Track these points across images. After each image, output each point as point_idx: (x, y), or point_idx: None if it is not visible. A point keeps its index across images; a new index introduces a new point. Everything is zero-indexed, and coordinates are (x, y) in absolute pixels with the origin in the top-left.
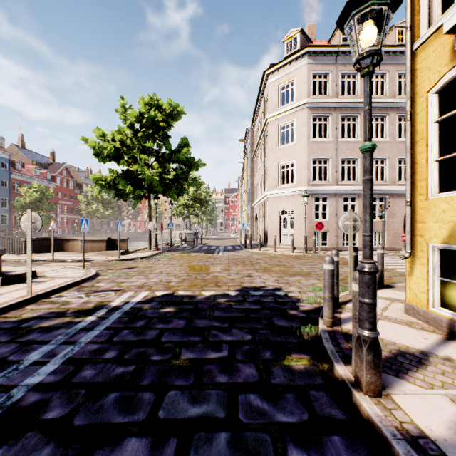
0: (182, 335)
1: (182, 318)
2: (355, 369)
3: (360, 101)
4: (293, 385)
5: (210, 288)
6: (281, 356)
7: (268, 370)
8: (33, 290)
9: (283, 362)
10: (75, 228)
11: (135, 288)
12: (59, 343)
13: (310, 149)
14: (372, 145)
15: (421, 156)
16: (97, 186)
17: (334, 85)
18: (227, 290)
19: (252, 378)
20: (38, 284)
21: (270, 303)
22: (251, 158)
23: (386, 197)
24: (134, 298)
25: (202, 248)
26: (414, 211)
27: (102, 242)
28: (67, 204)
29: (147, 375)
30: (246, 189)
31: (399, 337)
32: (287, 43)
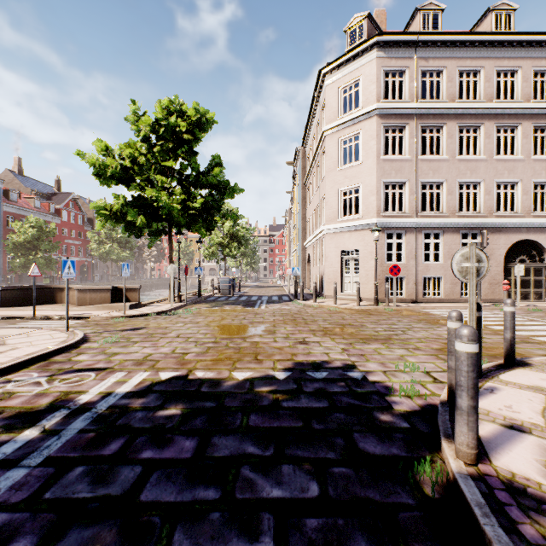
0: (183, 481)
1: (190, 434)
2: None
3: (446, 106)
4: None
5: (246, 366)
6: None
7: None
8: None
9: None
10: (86, 273)
11: (130, 364)
12: None
13: (380, 169)
14: None
15: None
16: (100, 217)
17: (412, 85)
18: (272, 369)
19: None
20: None
21: (342, 396)
22: (302, 185)
23: (484, 231)
24: (122, 385)
25: (240, 299)
26: None
27: (106, 292)
28: (75, 244)
29: None
30: (296, 224)
31: None
32: (350, 32)
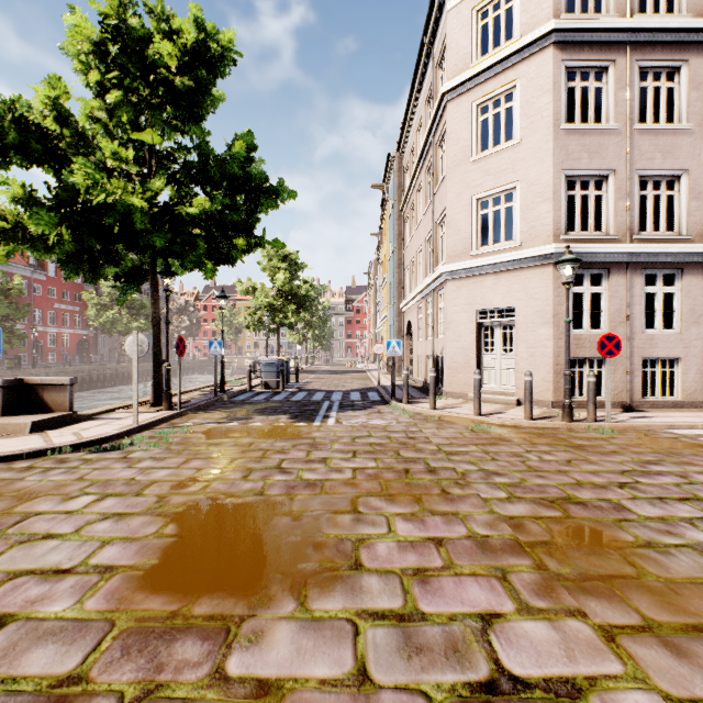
0: None
1: None
2: None
3: (691, 25)
4: None
5: None
6: None
7: None
8: None
9: None
10: (86, 352)
11: None
12: None
13: (560, 150)
14: None
15: None
16: None
17: None
18: None
19: None
20: None
21: None
22: (397, 213)
23: None
24: None
25: (292, 398)
26: None
27: None
28: (69, 310)
29: None
30: (387, 276)
31: None
32: None
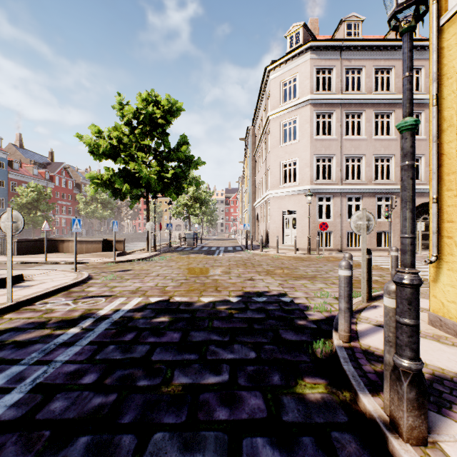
0: (175, 352)
1: (176, 330)
2: (391, 407)
3: (365, 97)
4: (311, 423)
5: (209, 294)
6: (293, 381)
7: (278, 401)
8: (16, 296)
9: (296, 389)
10: None
11: (127, 293)
12: (31, 362)
13: (313, 147)
14: (415, 121)
15: (449, 146)
16: (93, 185)
17: (338, 80)
18: (228, 296)
19: (259, 413)
20: (23, 289)
21: (275, 311)
22: (252, 157)
23: (393, 196)
24: (125, 305)
25: (202, 249)
26: (440, 209)
27: (98, 243)
28: (66, 205)
29: (130, 409)
30: (247, 188)
31: (429, 356)
32: (289, 37)
